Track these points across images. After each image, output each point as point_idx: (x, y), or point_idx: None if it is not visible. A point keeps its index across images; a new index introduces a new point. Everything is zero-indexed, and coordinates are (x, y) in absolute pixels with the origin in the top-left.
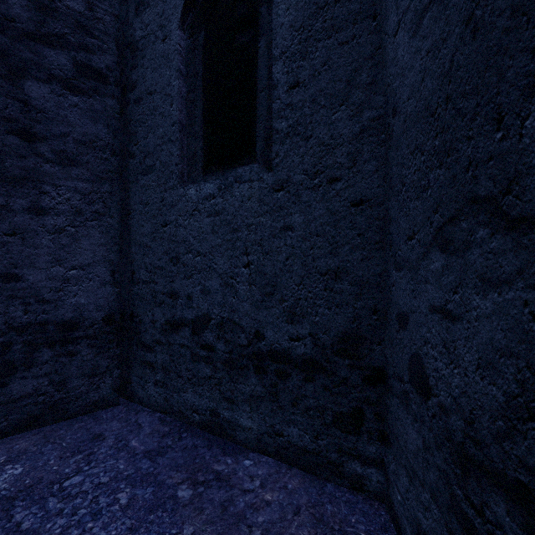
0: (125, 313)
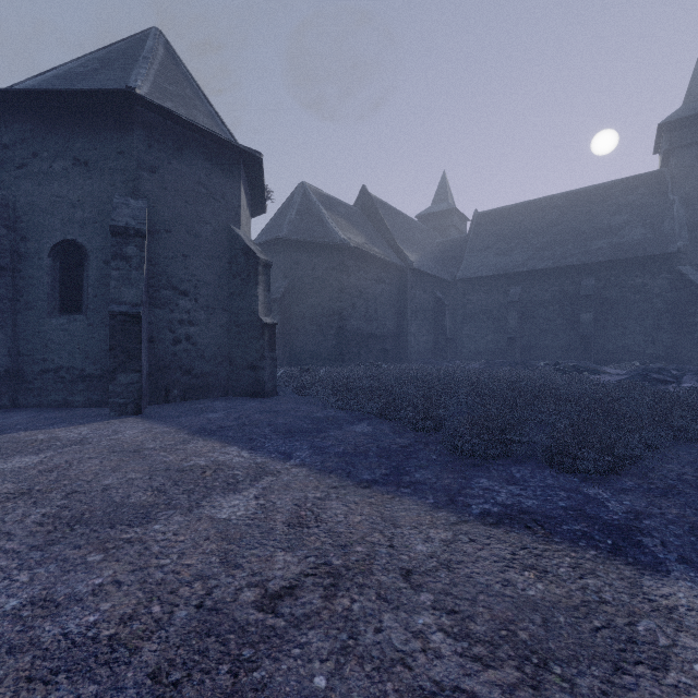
0: (14, 369)
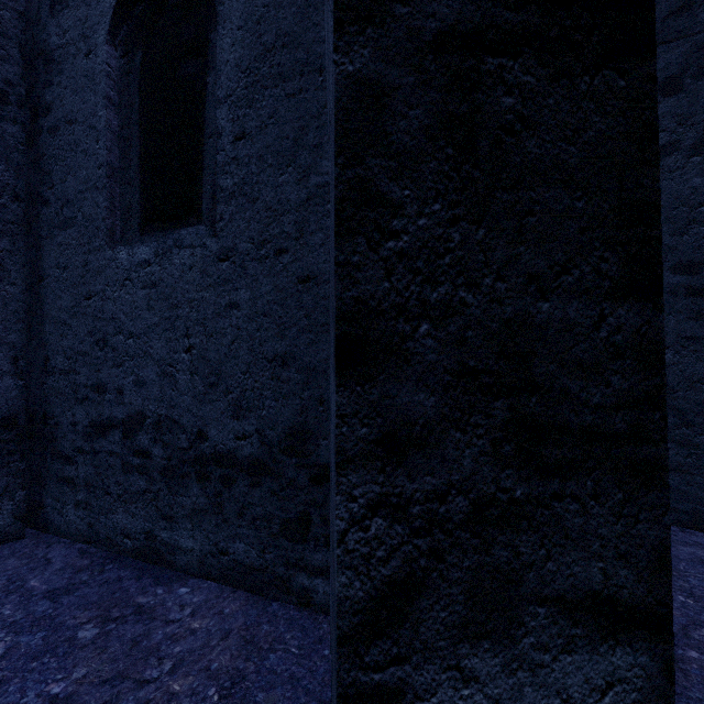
0: (36, 413)
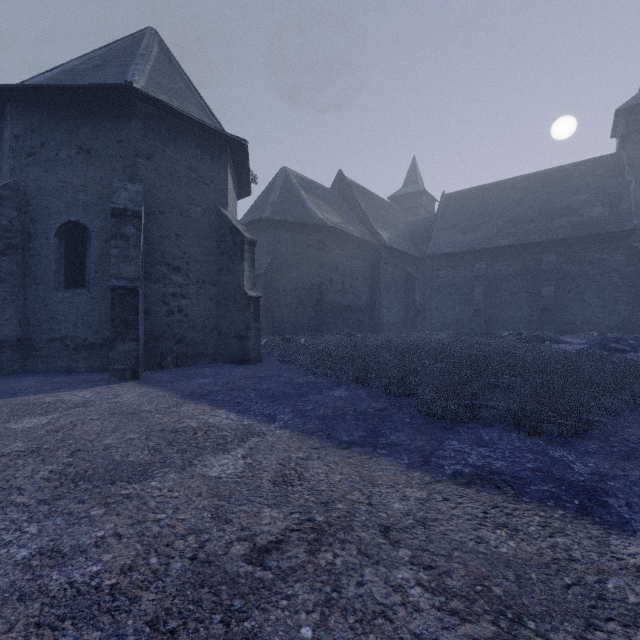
0: (24, 338)
